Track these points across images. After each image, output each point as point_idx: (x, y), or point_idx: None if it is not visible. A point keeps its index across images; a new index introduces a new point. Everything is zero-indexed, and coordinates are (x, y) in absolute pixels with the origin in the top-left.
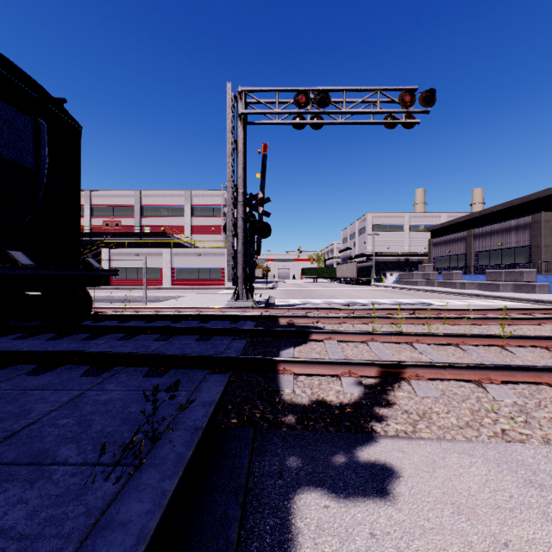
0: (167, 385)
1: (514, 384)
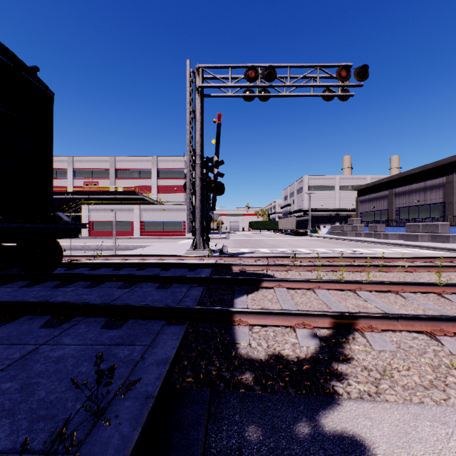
0: (124, 338)
1: None
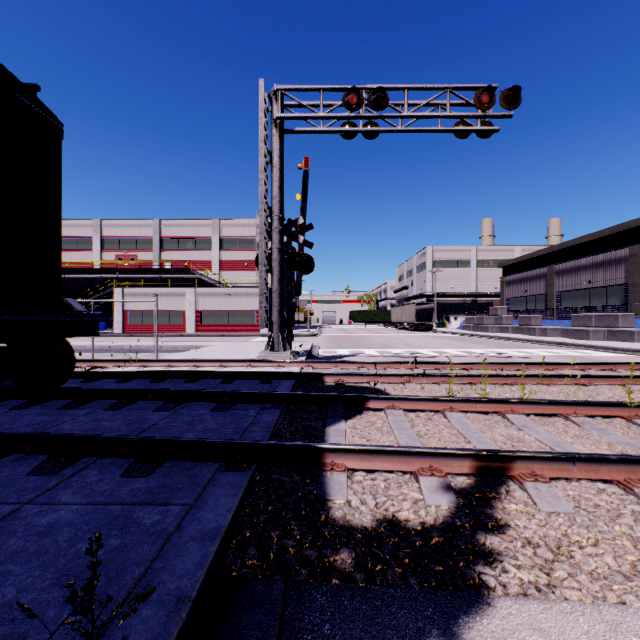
0: (154, 492)
1: None
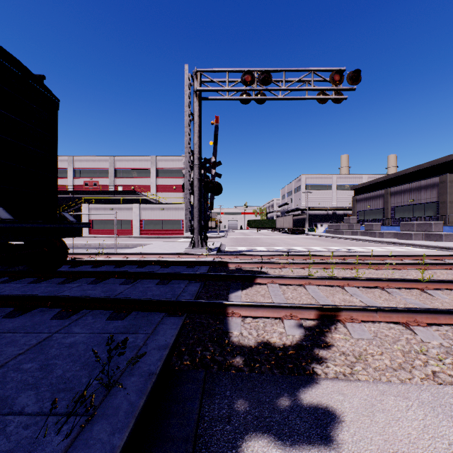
0: (128, 327)
1: (438, 325)
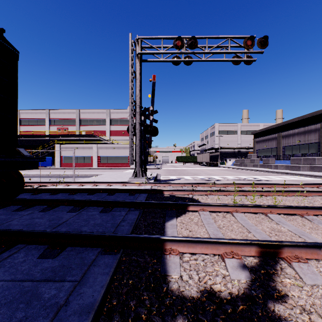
0: (56, 270)
1: None
